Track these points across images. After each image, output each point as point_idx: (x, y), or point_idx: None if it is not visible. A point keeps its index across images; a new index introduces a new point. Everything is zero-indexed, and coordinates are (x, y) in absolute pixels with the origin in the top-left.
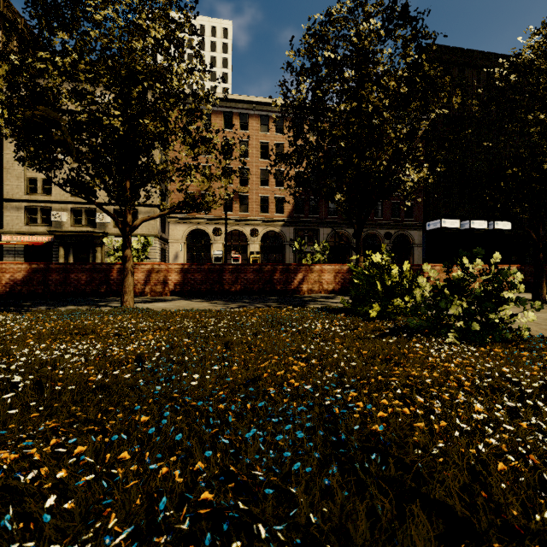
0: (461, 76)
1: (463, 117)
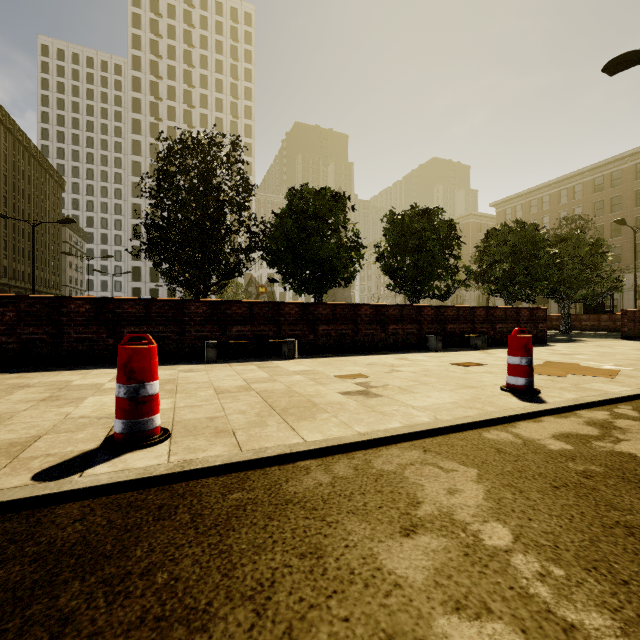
0: (4, 136)
1: (5, 175)
